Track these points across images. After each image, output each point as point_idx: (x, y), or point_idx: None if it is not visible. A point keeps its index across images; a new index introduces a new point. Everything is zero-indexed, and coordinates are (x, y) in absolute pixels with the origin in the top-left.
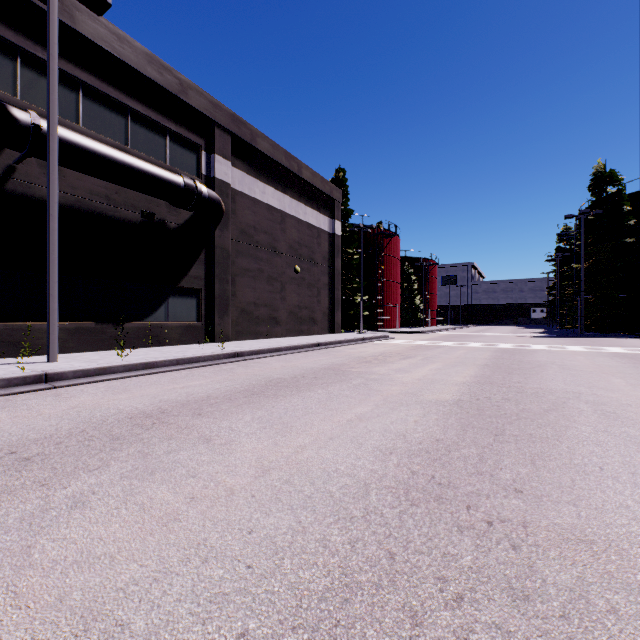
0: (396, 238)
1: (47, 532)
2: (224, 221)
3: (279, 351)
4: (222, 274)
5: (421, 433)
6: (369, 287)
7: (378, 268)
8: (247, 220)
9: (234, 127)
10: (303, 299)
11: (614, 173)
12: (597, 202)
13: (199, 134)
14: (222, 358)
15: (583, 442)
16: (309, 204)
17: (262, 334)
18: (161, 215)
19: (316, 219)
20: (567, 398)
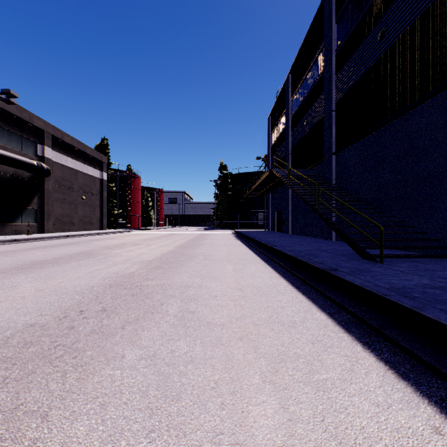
0: (139, 178)
1: (85, 245)
2: (49, 176)
3: (83, 235)
4: (48, 201)
5: (131, 241)
6: (122, 205)
7: (128, 194)
8: (59, 175)
9: (53, 132)
10: (86, 212)
11: (226, 166)
12: (220, 176)
13: (36, 136)
14: (63, 237)
15: (156, 240)
16: (90, 165)
17: (66, 230)
18: (20, 175)
19: (93, 172)
20: (165, 238)
